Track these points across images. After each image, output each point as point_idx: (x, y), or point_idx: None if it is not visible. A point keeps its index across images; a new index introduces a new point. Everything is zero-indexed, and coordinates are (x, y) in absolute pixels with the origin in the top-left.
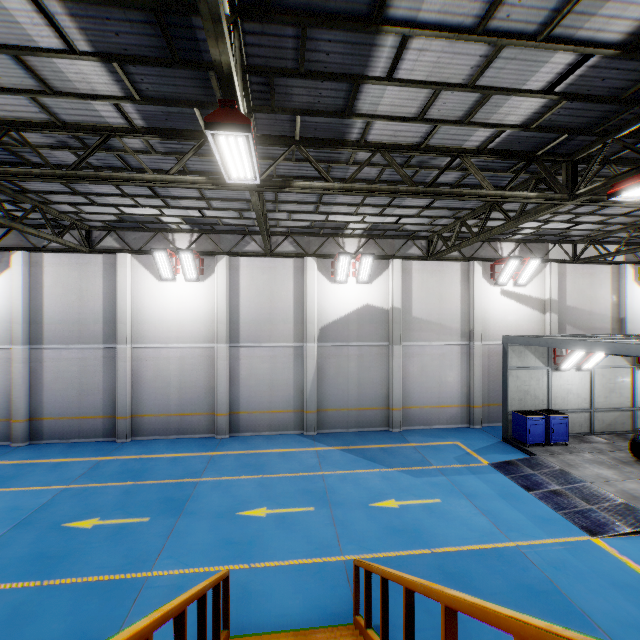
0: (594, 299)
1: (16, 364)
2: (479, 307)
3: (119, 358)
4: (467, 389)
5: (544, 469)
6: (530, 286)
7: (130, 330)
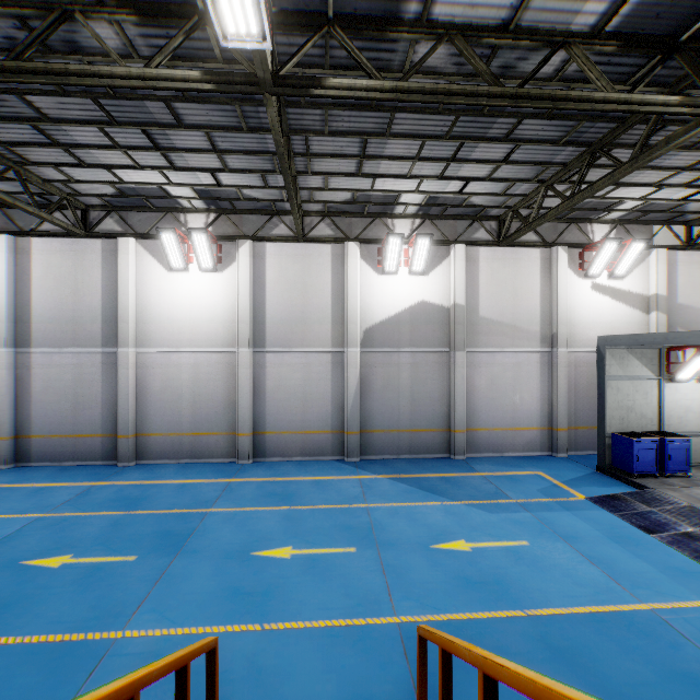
0: None
1: None
2: (564, 304)
3: (120, 364)
4: (549, 408)
5: (665, 505)
6: (629, 279)
7: (134, 331)
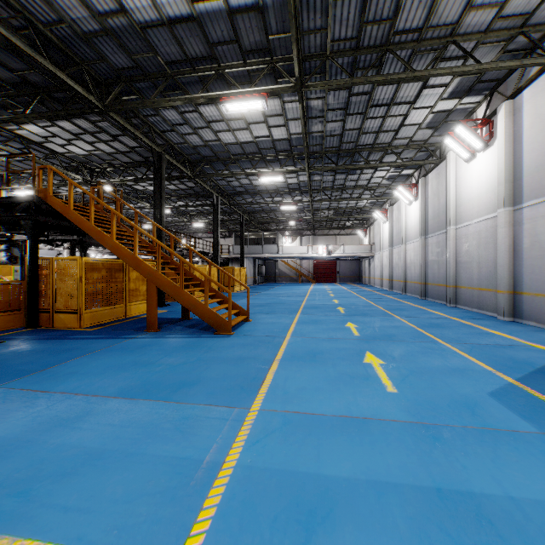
0: None
1: (419, 248)
2: None
3: (447, 238)
4: None
5: None
6: None
7: (453, 214)
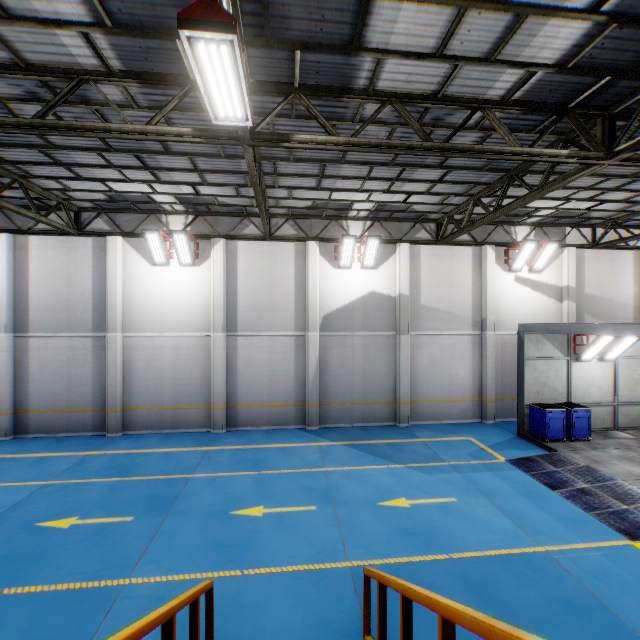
0: (614, 287)
1: (0, 353)
2: (492, 294)
3: (109, 347)
4: (479, 382)
5: (568, 466)
6: (546, 272)
7: (121, 318)
